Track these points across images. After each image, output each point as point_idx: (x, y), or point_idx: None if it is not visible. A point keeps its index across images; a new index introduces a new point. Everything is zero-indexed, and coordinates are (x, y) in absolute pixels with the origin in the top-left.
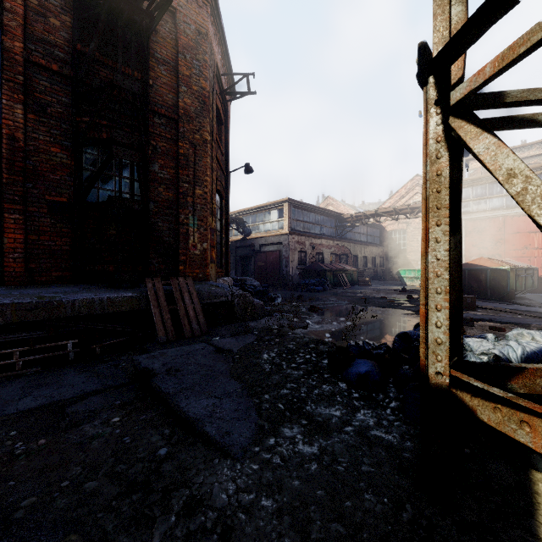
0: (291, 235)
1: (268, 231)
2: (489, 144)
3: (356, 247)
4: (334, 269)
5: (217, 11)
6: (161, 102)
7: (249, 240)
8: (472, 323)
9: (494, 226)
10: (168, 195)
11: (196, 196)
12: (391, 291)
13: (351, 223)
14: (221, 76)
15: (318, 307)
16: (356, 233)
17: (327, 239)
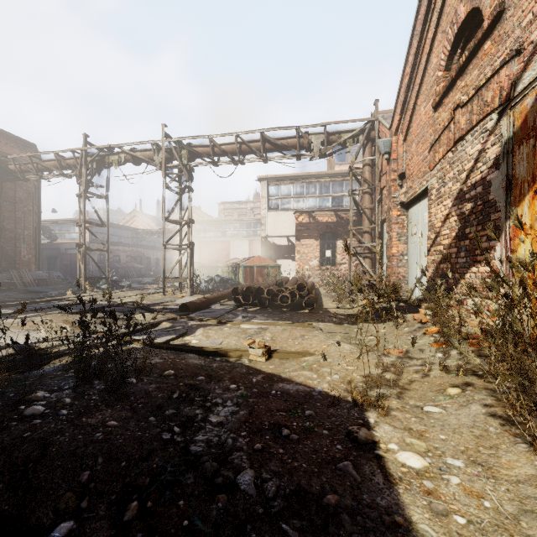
0: (92, 243)
1: (73, 239)
2: (80, 256)
3: (150, 252)
4: (126, 267)
5: (36, 149)
6: (7, 196)
7: (55, 245)
8: (145, 284)
9: (210, 246)
10: (11, 235)
11: (25, 235)
12: None
13: (143, 236)
14: None
15: None
16: (151, 241)
17: (123, 246)
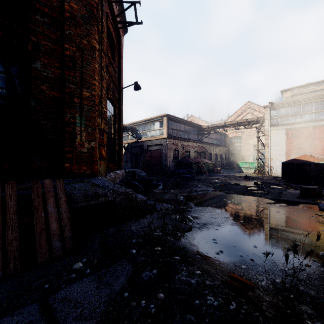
0: (169, 138)
1: (153, 136)
2: None
3: (211, 147)
4: (198, 162)
5: None
6: (44, 1)
7: (140, 142)
8: None
9: (307, 133)
10: (53, 94)
11: (84, 97)
12: (238, 178)
13: (208, 132)
14: (112, 4)
15: (192, 195)
16: (210, 138)
17: (192, 142)
